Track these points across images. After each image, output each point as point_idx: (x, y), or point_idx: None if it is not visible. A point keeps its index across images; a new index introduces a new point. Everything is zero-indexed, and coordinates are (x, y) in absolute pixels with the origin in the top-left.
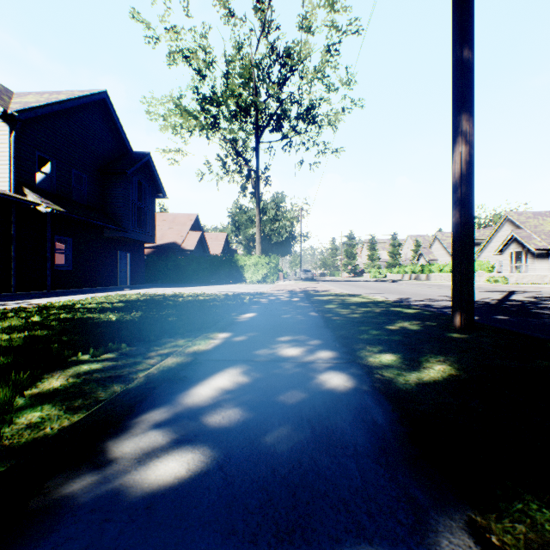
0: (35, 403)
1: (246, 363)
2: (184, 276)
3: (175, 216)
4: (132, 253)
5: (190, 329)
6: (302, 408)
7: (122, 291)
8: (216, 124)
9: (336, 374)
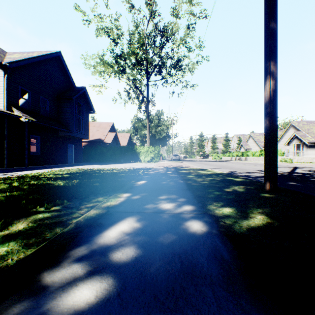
0: (5, 241)
1: (139, 213)
2: (105, 158)
3: (100, 123)
4: (75, 145)
5: (106, 191)
6: (174, 247)
7: (69, 167)
8: (123, 70)
9: (195, 221)
